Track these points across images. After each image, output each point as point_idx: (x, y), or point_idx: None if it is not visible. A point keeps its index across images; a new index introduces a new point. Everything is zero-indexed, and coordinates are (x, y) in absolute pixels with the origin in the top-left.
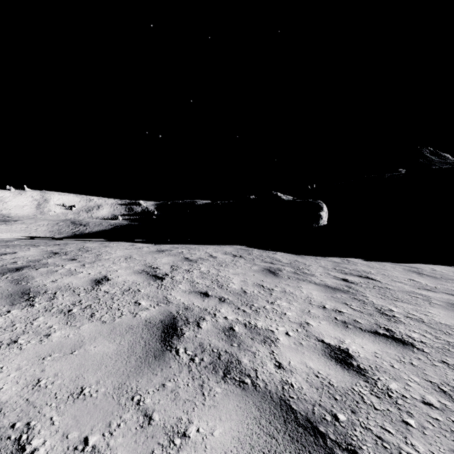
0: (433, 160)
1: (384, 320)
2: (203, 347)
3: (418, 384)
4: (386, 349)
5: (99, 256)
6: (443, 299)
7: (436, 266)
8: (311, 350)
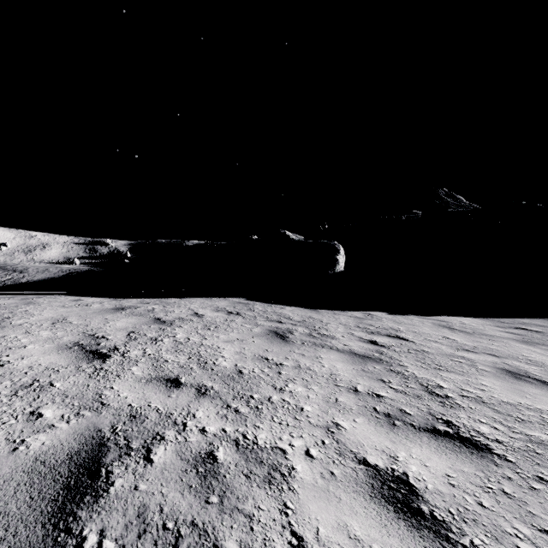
0: (448, 202)
1: (437, 405)
2: (146, 518)
3: (534, 544)
4: (459, 464)
5: (6, 320)
6: (489, 363)
7: (464, 318)
8: (351, 489)
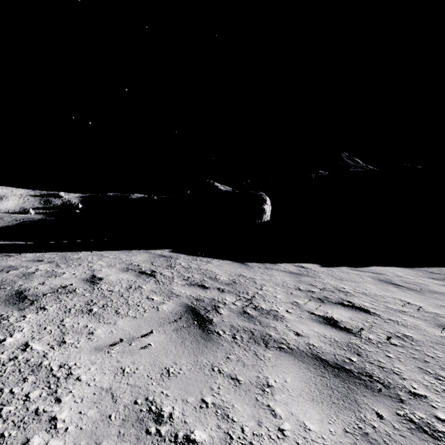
0: (349, 163)
1: None
2: None
3: None
4: None
5: None
6: None
7: (393, 268)
8: None
